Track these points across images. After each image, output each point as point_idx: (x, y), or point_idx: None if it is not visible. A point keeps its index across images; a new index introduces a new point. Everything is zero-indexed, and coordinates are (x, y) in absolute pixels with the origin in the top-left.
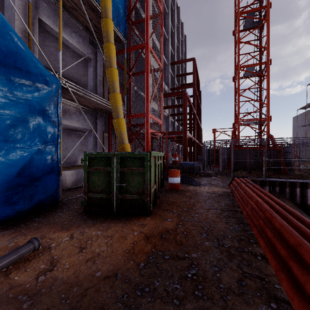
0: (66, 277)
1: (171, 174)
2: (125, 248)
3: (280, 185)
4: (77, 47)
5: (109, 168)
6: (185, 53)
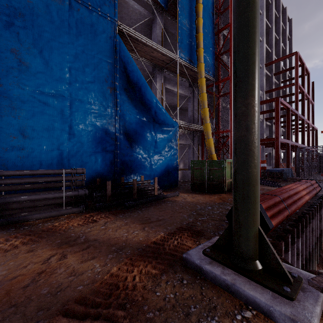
0: (190, 201)
1: None
2: (210, 199)
3: None
4: (182, 93)
5: (203, 168)
6: (291, 39)
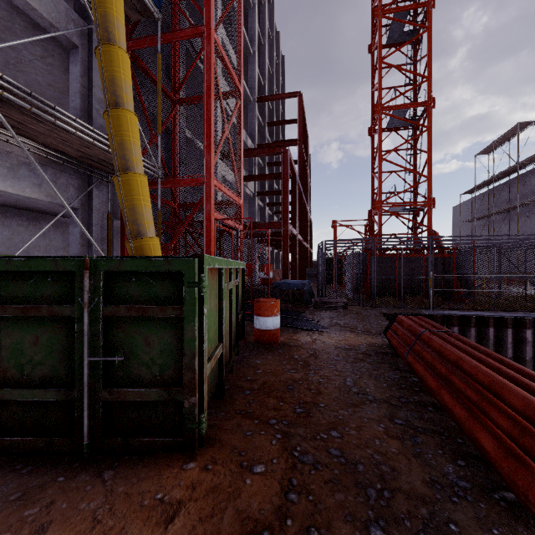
0: None
1: (260, 310)
2: None
3: (460, 323)
4: (35, 6)
5: (69, 308)
6: (283, 87)
